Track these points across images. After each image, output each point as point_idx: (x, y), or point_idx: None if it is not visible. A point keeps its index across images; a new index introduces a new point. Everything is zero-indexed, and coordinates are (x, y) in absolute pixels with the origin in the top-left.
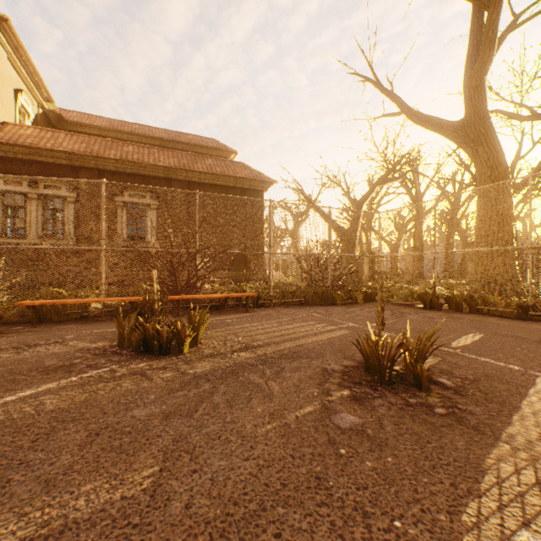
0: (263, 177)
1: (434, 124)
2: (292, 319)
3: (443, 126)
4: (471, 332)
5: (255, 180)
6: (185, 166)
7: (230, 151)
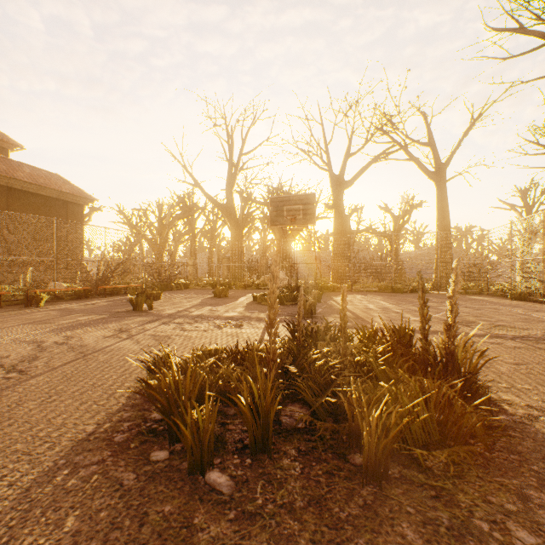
0: (85, 194)
1: (214, 202)
2: (169, 294)
3: (218, 204)
4: (232, 292)
5: (79, 196)
6: (9, 174)
7: (15, 145)
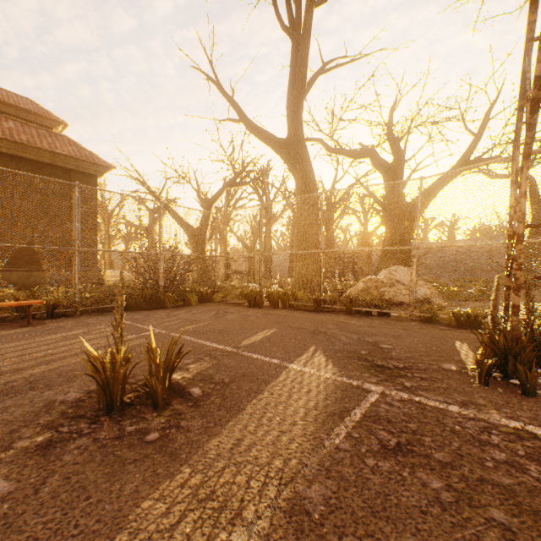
0: (96, 159)
1: (266, 137)
2: (88, 331)
3: (272, 140)
4: (269, 328)
5: (85, 161)
6: None
7: (56, 120)
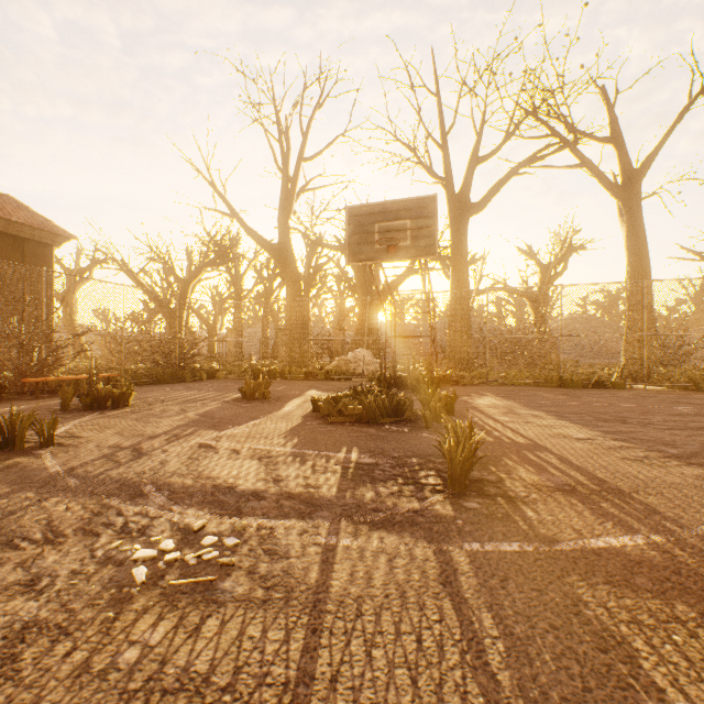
0: (55, 228)
1: (259, 239)
2: (167, 391)
3: (265, 243)
4: (282, 386)
5: (43, 230)
6: None
7: None
